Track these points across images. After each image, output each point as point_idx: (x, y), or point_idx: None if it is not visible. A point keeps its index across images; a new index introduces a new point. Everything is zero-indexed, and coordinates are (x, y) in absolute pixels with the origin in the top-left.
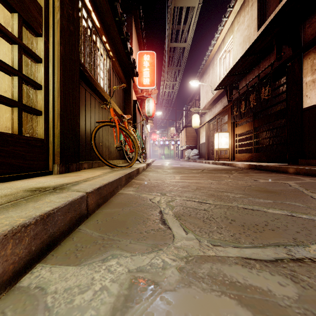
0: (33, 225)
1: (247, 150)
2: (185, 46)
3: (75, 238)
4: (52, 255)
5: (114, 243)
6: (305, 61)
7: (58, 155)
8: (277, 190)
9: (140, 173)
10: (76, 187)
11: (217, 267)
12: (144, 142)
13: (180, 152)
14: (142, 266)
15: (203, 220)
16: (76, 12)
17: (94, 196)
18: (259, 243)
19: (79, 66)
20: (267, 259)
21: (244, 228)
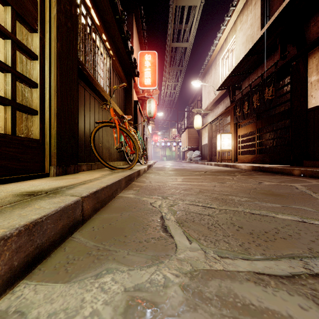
0: (15, 237)
1: (250, 152)
2: (187, 46)
3: (67, 248)
4: (39, 269)
5: (110, 254)
6: (310, 61)
7: (55, 156)
8: (284, 193)
9: (141, 175)
10: (71, 191)
11: (226, 285)
12: (145, 143)
13: (182, 153)
14: (141, 283)
15: (207, 227)
16: (74, 8)
17: (90, 201)
18: (272, 254)
19: (77, 64)
20: (282, 275)
21: (253, 236)
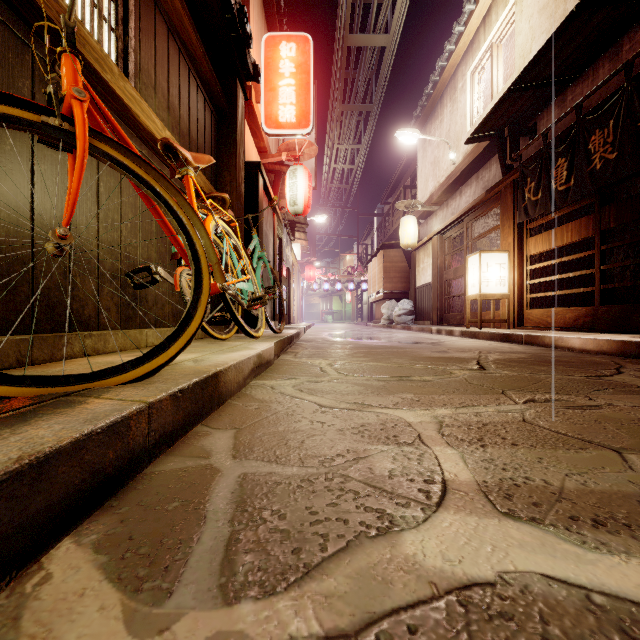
0: None
1: (555, 300)
2: (387, 44)
3: None
4: None
5: None
6: None
7: None
8: None
9: (237, 391)
10: None
11: None
12: (285, 283)
13: (368, 307)
14: None
15: None
16: None
17: None
18: None
19: None
20: None
21: None
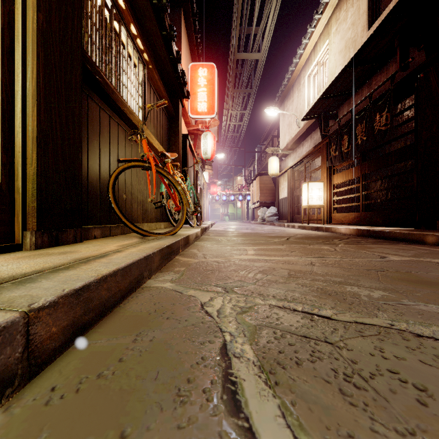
0: None
1: (349, 208)
2: (259, 58)
3: None
4: None
5: None
6: None
7: (33, 214)
8: None
9: (192, 244)
10: (19, 290)
11: None
12: (199, 197)
13: (251, 211)
14: None
15: (339, 390)
16: None
17: (61, 314)
18: None
19: (81, 60)
20: None
21: None
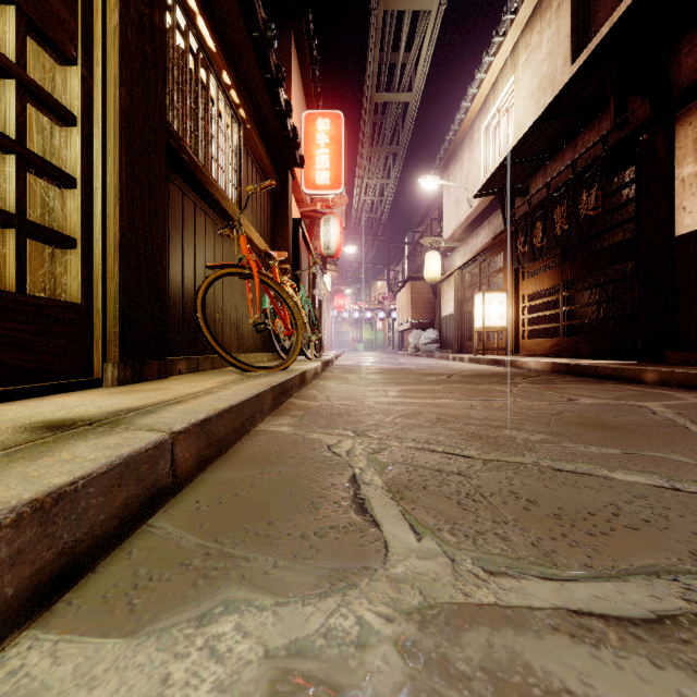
0: (8, 530)
1: (547, 332)
2: (410, 100)
3: (137, 551)
4: (68, 602)
5: (235, 566)
6: (680, 131)
7: (115, 341)
8: (626, 424)
9: (309, 383)
10: (149, 419)
11: (505, 642)
12: (318, 313)
13: (399, 335)
14: (304, 638)
15: (457, 502)
16: (160, 12)
17: (191, 441)
18: (607, 567)
19: (166, 137)
20: (635, 617)
21: (561, 523)
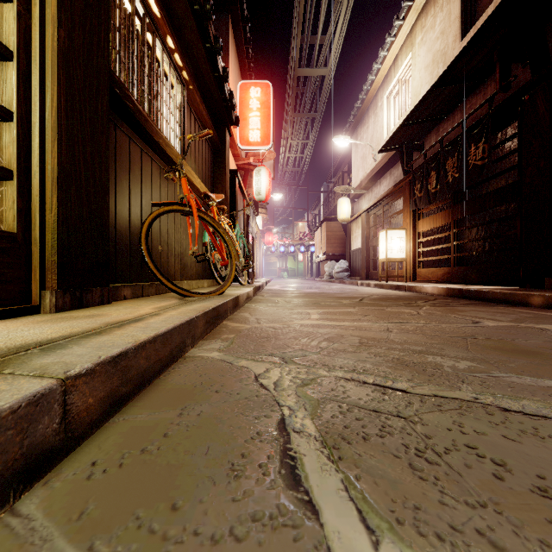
0: None
1: (438, 262)
2: (326, 74)
3: None
4: None
5: None
6: None
7: (54, 270)
8: (542, 349)
9: (242, 306)
10: (50, 357)
11: None
12: (251, 248)
13: (316, 265)
14: None
15: (409, 464)
16: None
17: (98, 383)
18: None
19: (109, 83)
20: None
21: None
